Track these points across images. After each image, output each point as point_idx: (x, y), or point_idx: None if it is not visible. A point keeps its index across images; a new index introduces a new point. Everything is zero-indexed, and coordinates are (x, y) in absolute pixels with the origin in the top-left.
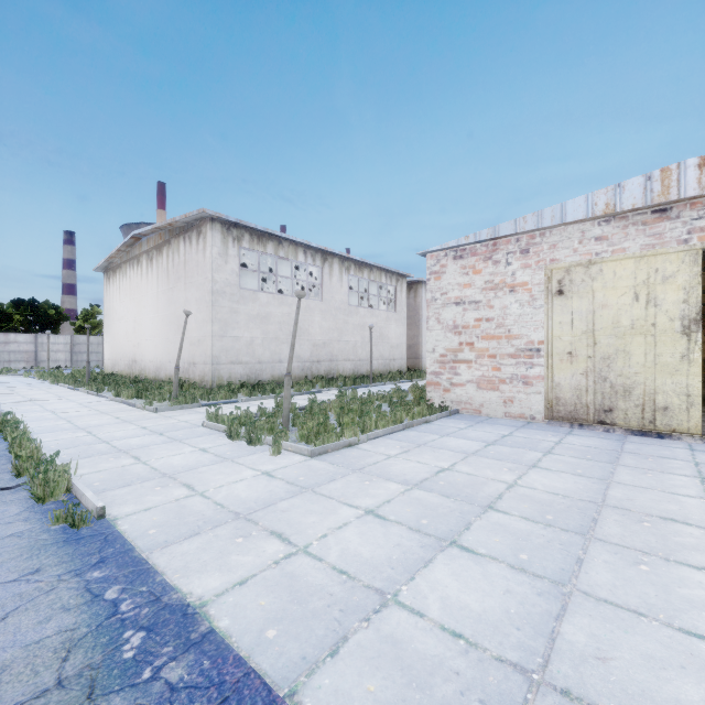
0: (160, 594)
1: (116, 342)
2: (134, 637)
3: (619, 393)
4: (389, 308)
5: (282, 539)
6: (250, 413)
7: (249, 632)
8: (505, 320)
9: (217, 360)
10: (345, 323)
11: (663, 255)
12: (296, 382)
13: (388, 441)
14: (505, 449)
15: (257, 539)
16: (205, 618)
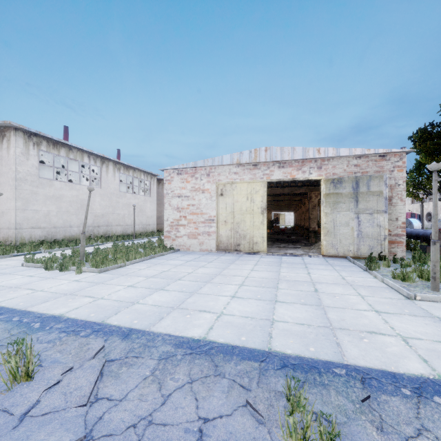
0: (40, 316)
1: None
2: (36, 324)
3: (242, 238)
4: (146, 194)
5: (91, 297)
6: (56, 257)
7: (84, 316)
8: (200, 205)
9: (20, 226)
10: (117, 202)
11: (256, 182)
12: None
13: (141, 264)
14: (193, 263)
15: (79, 299)
16: (64, 316)
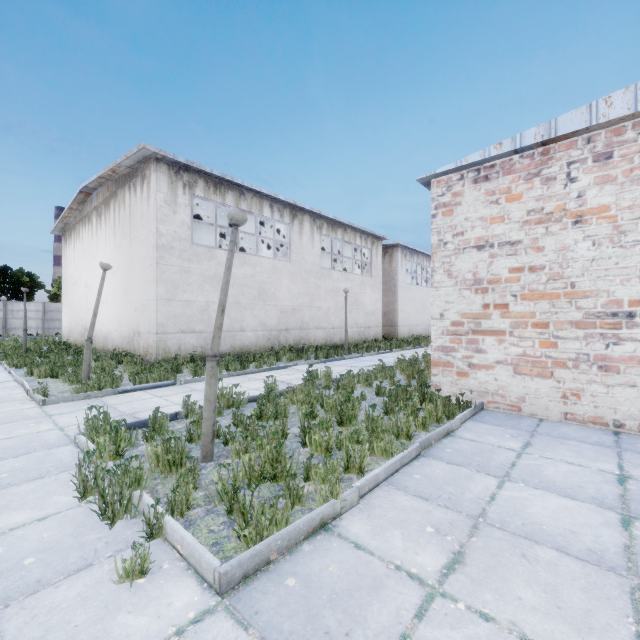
0: None
1: (71, 308)
2: None
3: None
4: (363, 273)
5: None
6: (160, 418)
7: None
8: (564, 267)
9: (163, 329)
10: (316, 287)
11: None
12: (260, 354)
13: (400, 499)
14: None
15: None
16: None
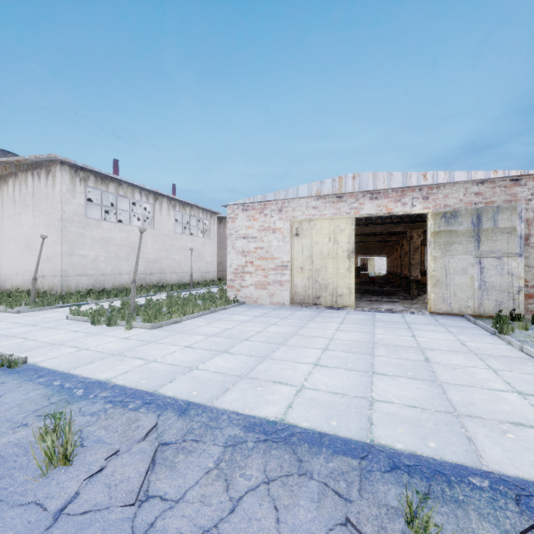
0: (84, 380)
1: None
2: (79, 390)
3: (323, 288)
4: (205, 236)
5: (142, 359)
6: (104, 309)
7: (133, 383)
8: (270, 248)
9: (66, 273)
10: (172, 245)
11: (340, 219)
12: None
13: (200, 319)
14: (263, 319)
15: (128, 360)
16: (111, 382)
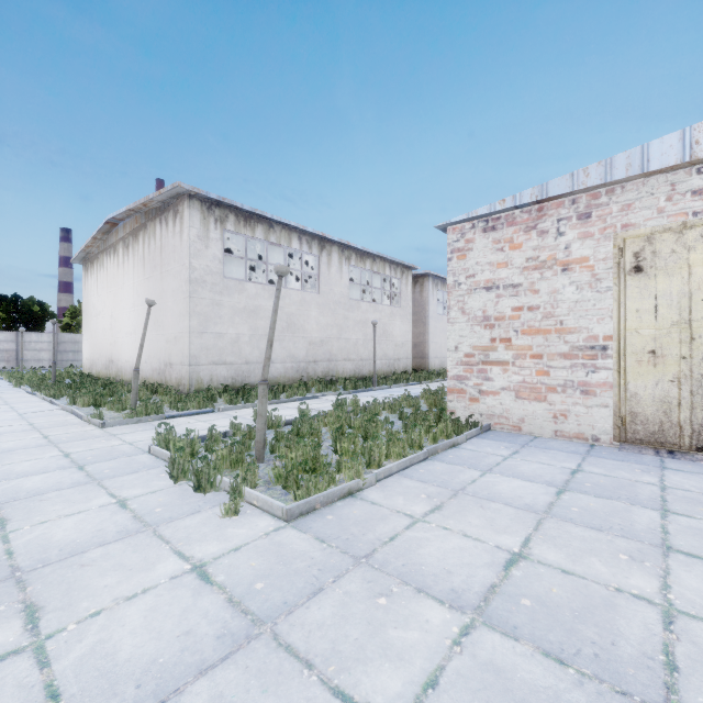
0: None
1: (93, 339)
2: None
3: None
4: (393, 304)
5: None
6: (215, 433)
7: None
8: (555, 308)
9: (196, 360)
10: (345, 318)
11: None
12: (289, 386)
13: (406, 482)
14: (592, 503)
15: None
16: None
